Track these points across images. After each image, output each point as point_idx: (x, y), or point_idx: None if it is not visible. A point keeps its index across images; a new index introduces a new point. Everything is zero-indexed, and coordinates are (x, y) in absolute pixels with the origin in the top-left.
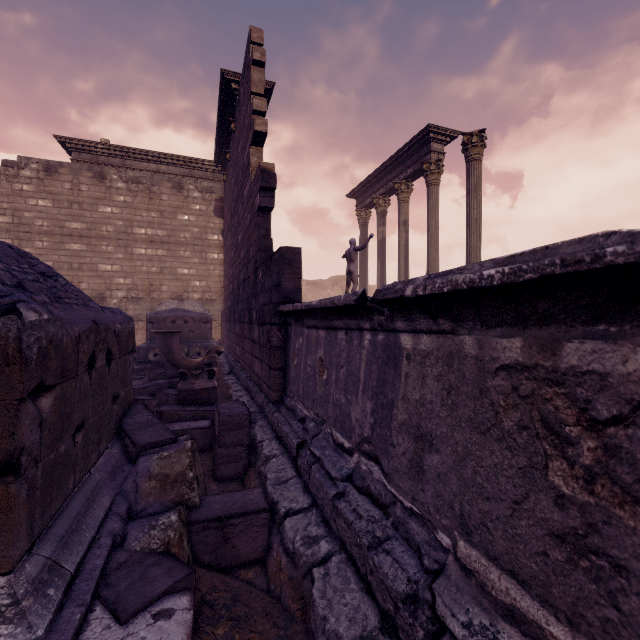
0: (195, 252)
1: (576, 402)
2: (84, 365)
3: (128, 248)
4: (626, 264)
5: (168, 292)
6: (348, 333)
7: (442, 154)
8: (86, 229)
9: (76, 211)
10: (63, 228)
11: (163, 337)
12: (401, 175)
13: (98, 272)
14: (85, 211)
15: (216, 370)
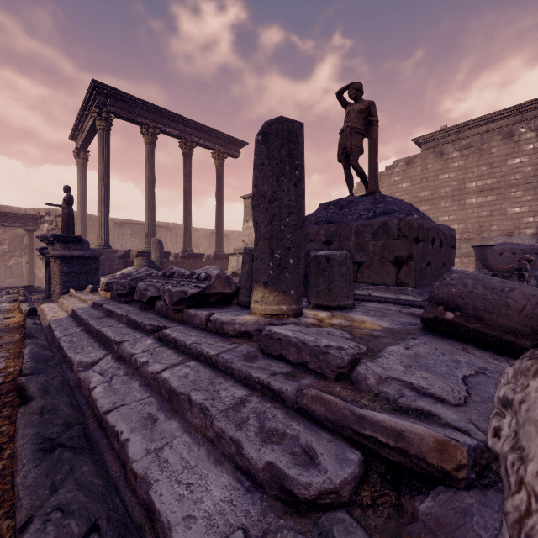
0: (527, 190)
1: None
2: (430, 240)
3: (461, 201)
4: None
5: (497, 231)
6: None
7: None
8: (430, 194)
9: (424, 184)
10: (416, 197)
11: (479, 249)
12: None
13: (438, 223)
14: (429, 182)
15: (526, 275)
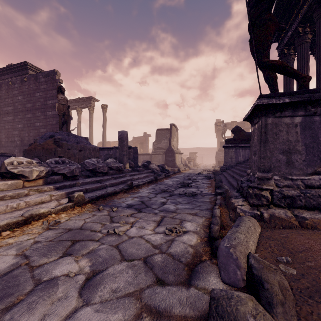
0: None
1: (129, 153)
2: None
3: None
4: (130, 147)
5: None
6: (108, 151)
7: (94, 105)
8: None
9: None
10: None
11: None
12: (79, 106)
13: None
14: None
15: None
